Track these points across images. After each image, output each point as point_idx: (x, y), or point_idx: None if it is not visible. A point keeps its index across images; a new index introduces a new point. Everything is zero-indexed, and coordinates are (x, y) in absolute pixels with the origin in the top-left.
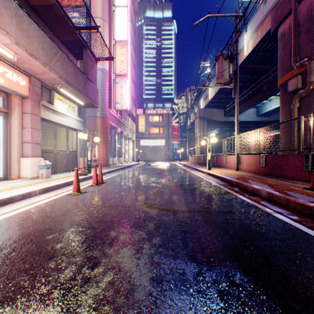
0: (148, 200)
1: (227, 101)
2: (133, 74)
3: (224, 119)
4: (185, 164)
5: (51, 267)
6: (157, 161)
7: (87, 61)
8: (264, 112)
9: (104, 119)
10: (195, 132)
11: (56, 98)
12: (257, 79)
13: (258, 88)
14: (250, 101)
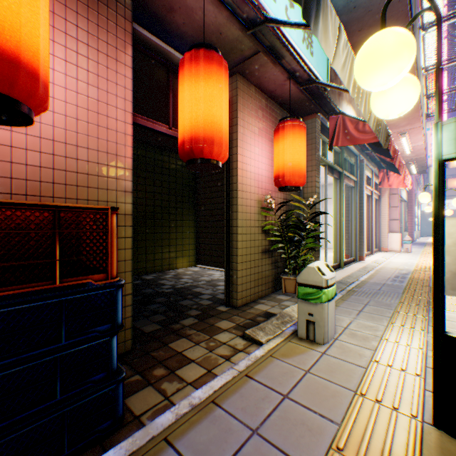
0: None
1: None
2: None
3: None
4: None
5: None
6: None
7: None
8: None
9: None
10: None
11: None
12: None
13: None
14: None
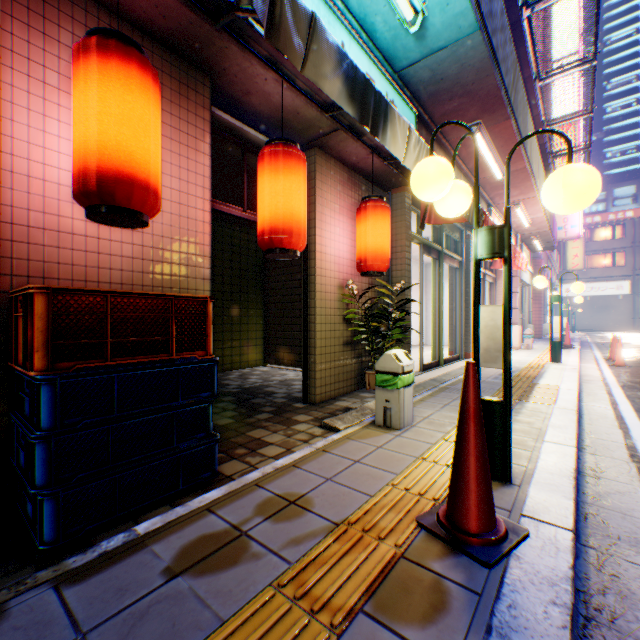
0: None
1: None
2: None
3: None
4: None
5: None
6: (606, 330)
7: None
8: None
9: (535, 261)
10: None
11: (522, 251)
12: None
13: None
14: None
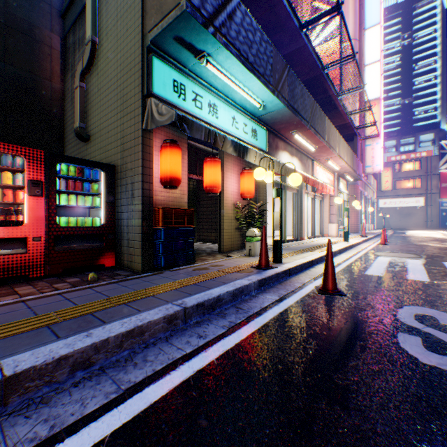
0: (444, 249)
1: None
2: None
3: None
4: None
5: (424, 253)
6: (409, 229)
7: (356, 145)
8: None
9: (354, 186)
10: None
11: (339, 182)
12: None
13: None
14: None
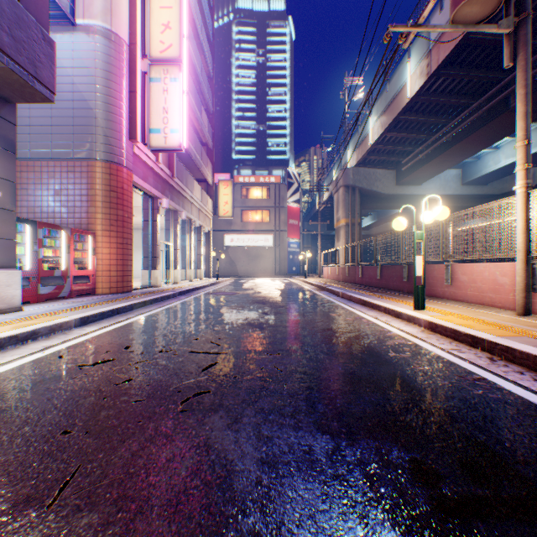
0: None
1: (408, 150)
2: (206, 92)
3: (397, 190)
4: (320, 284)
5: None
6: (258, 276)
7: None
8: (481, 175)
9: (114, 167)
10: (335, 218)
11: None
12: (491, 87)
13: (493, 107)
14: (466, 143)
